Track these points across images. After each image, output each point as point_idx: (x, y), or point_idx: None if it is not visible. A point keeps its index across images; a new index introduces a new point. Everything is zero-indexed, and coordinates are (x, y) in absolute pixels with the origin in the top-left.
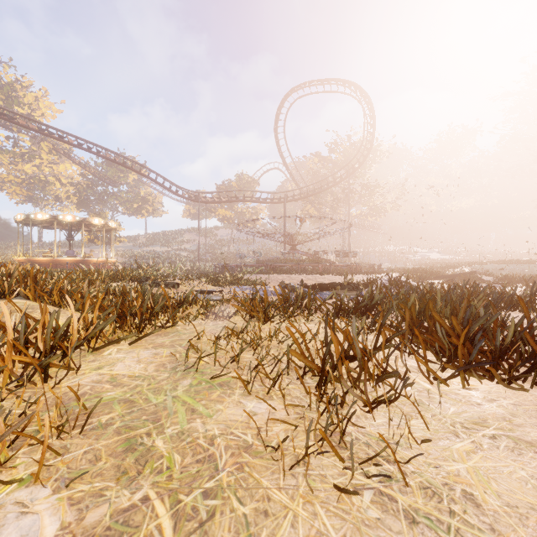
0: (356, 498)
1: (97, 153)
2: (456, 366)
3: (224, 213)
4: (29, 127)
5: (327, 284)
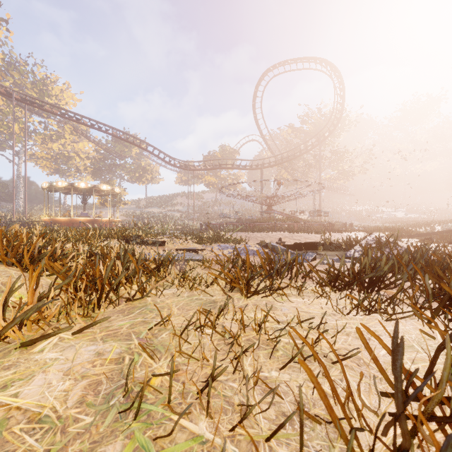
0: None
1: (106, 131)
2: None
3: (209, 179)
4: (54, 112)
5: (308, 243)
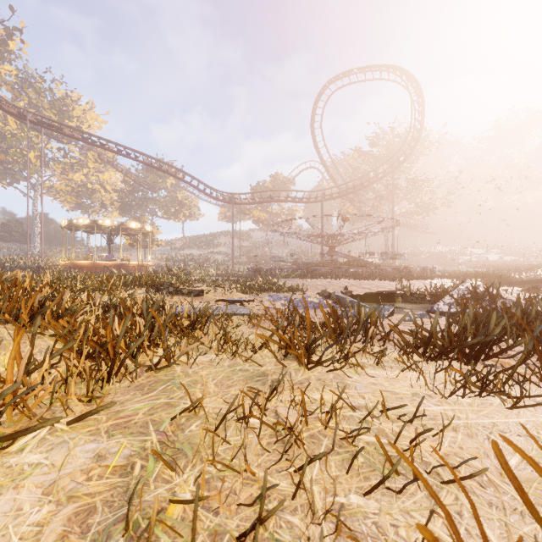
0: None
1: (135, 158)
2: None
3: (258, 215)
4: (74, 136)
5: (383, 294)
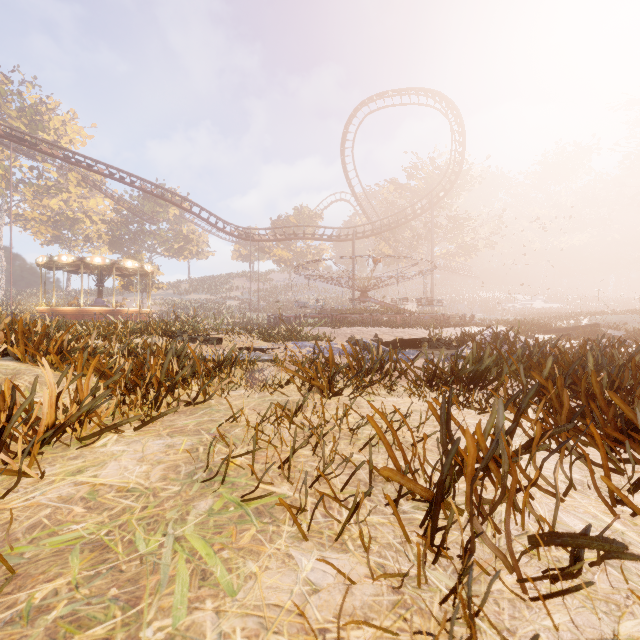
0: None
1: (131, 183)
2: None
3: (280, 254)
4: (54, 154)
5: (410, 339)
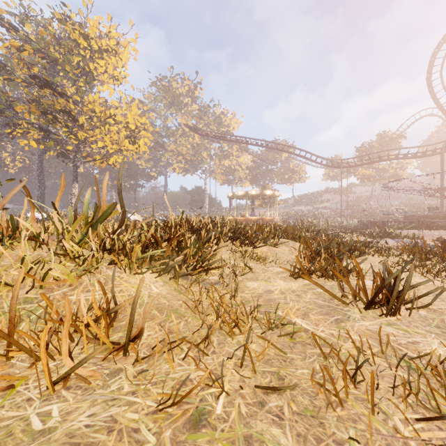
0: None
1: (266, 146)
2: None
3: (364, 172)
4: (232, 140)
5: None
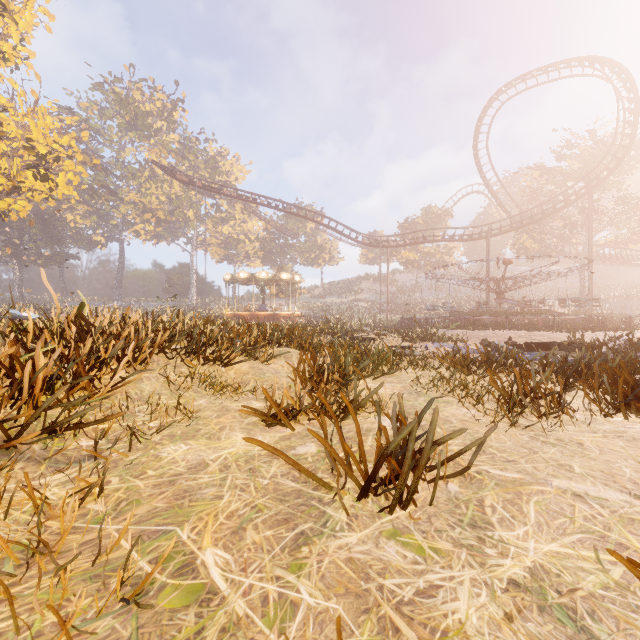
0: (519, 436)
1: (283, 209)
2: (627, 407)
3: (407, 256)
4: (231, 195)
5: (540, 343)
